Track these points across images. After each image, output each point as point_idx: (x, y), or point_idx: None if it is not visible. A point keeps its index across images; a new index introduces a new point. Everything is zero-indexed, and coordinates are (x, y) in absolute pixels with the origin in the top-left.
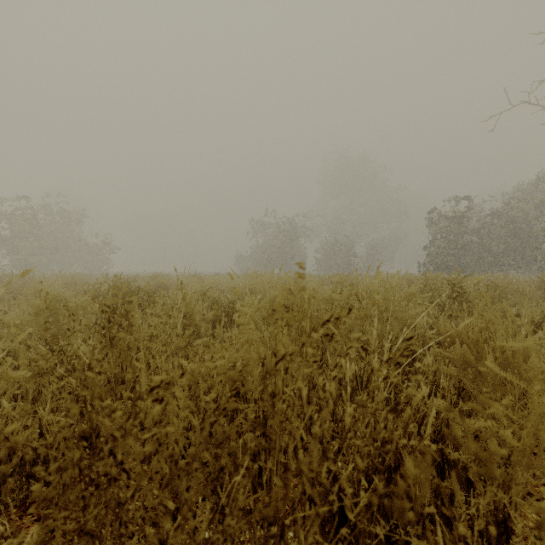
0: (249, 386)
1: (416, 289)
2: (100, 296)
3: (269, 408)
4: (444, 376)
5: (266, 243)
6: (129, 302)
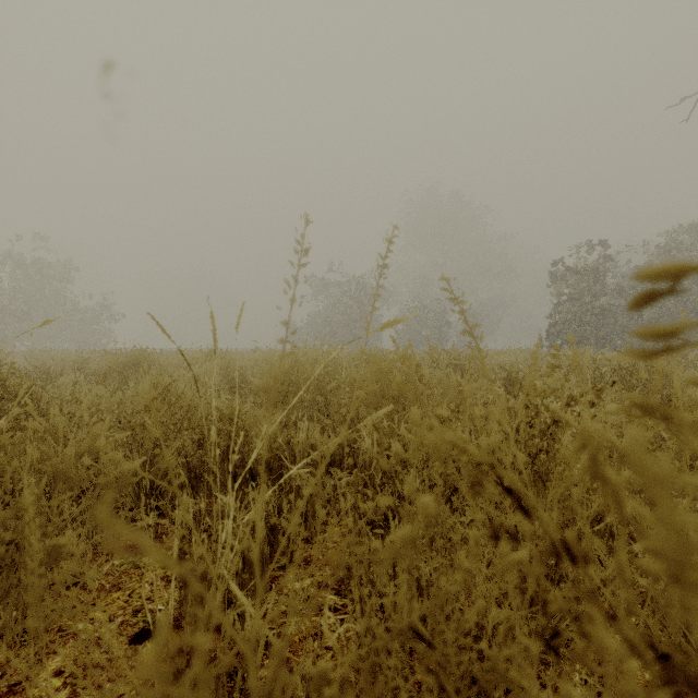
0: None
1: None
2: None
3: None
4: None
5: (329, 309)
6: None
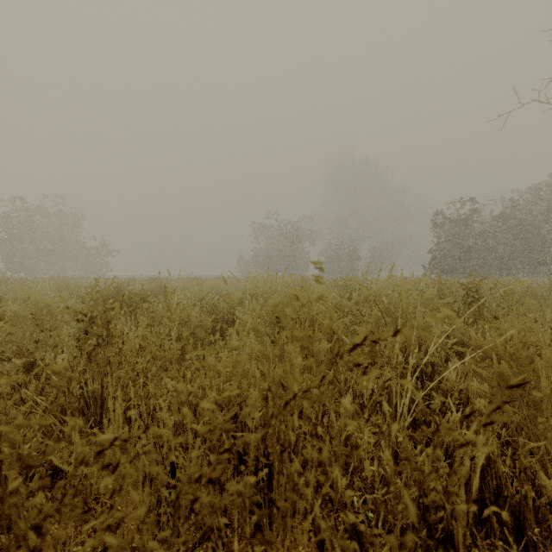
0: (246, 436)
1: (434, 293)
2: (91, 301)
3: (275, 458)
4: (474, 395)
5: (268, 246)
6: (112, 310)
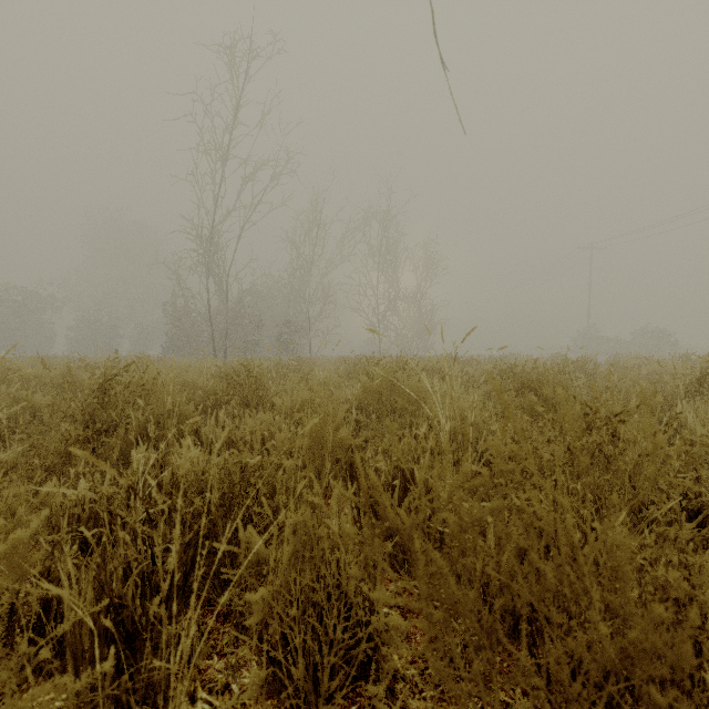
0: None
1: None
2: None
3: None
4: None
5: None
6: None
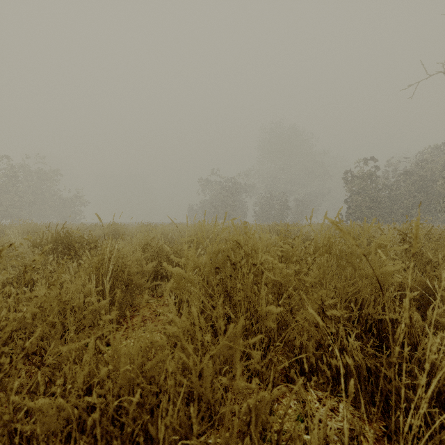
0: None
1: (387, 240)
2: (41, 246)
3: None
4: None
5: (214, 198)
6: None
